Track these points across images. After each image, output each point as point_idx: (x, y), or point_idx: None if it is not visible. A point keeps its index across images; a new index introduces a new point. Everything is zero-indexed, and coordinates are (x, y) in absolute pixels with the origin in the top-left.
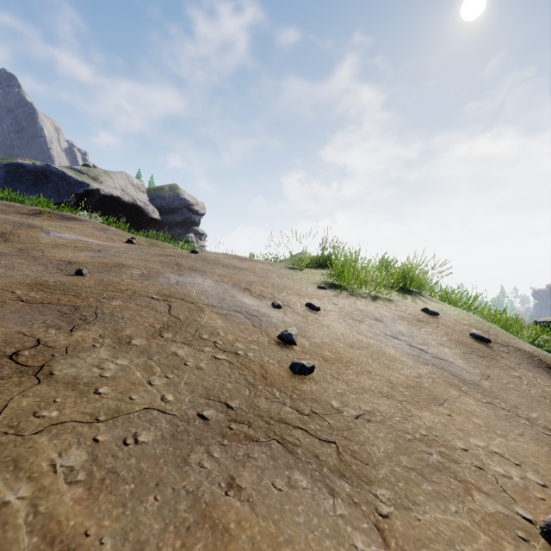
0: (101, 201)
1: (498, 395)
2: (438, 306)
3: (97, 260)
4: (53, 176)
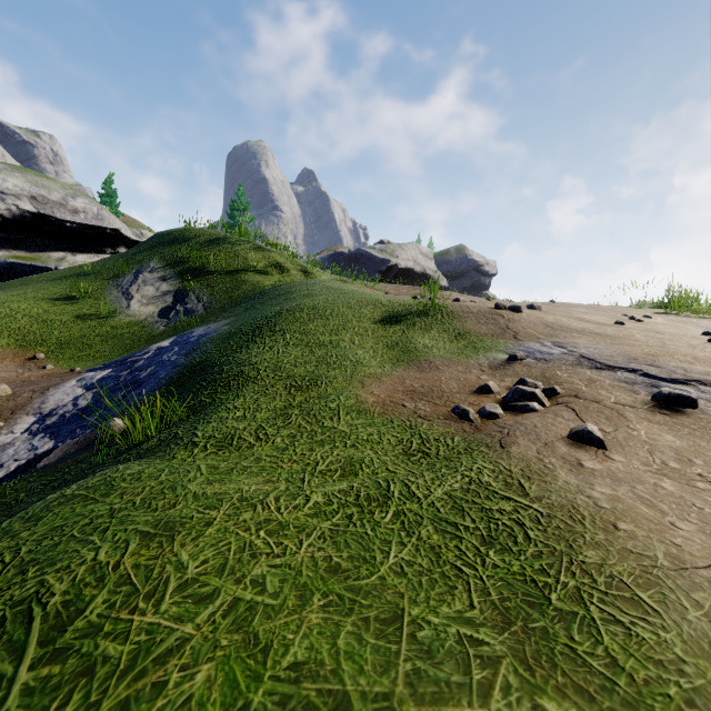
0: (397, 274)
1: None
2: None
3: None
4: (363, 258)
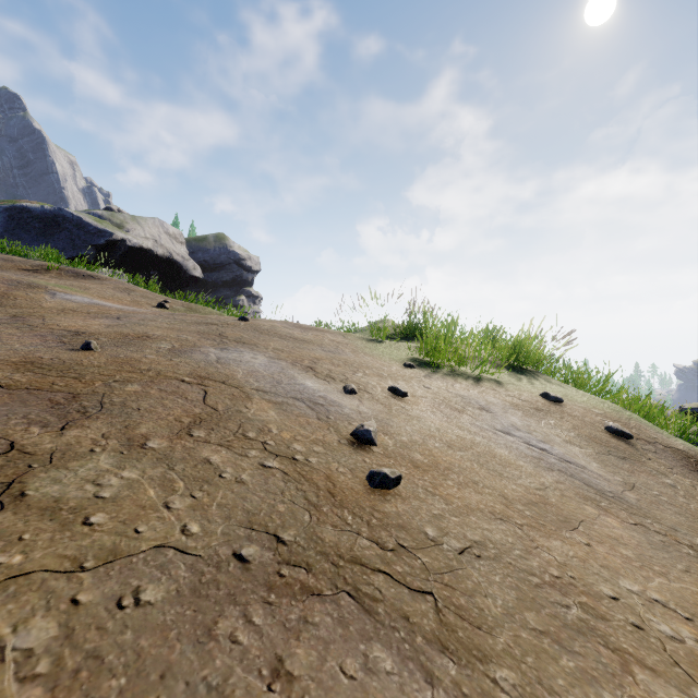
0: (127, 254)
1: (648, 512)
2: (561, 390)
3: (114, 330)
4: (67, 223)
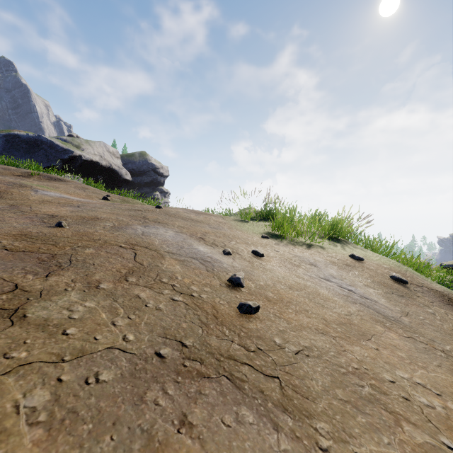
0: (83, 165)
1: (416, 330)
2: (363, 253)
3: (76, 214)
4: (43, 145)
